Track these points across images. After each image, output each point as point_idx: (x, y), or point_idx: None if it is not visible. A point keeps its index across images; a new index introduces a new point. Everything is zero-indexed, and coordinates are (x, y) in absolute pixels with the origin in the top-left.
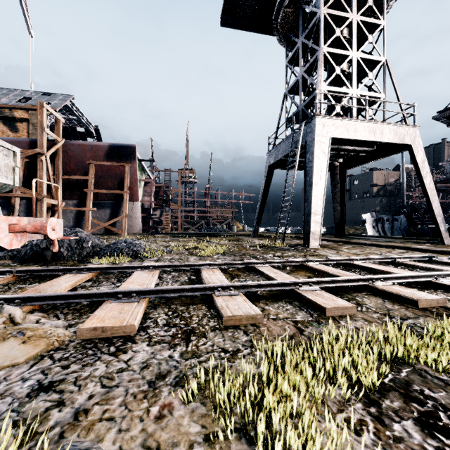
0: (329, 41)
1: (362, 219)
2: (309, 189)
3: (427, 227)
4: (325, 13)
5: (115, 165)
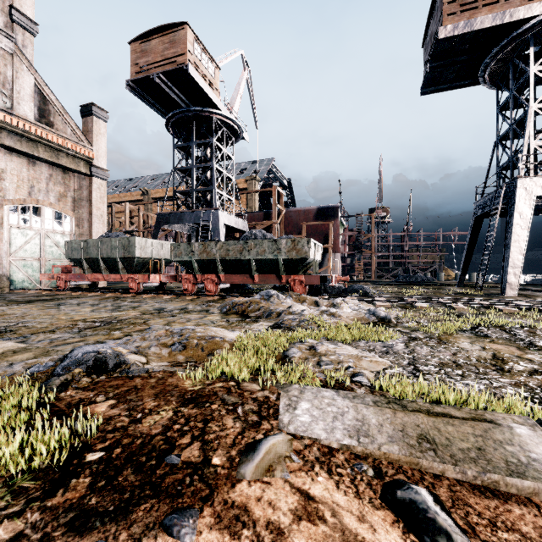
0: (541, 97)
1: None
2: (508, 245)
3: None
4: (535, 72)
5: (321, 224)
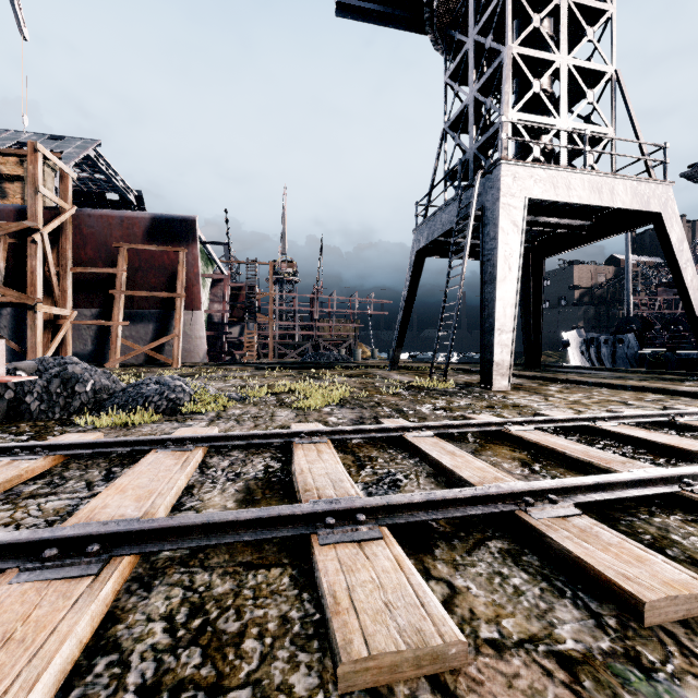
0: (521, 36)
1: (563, 340)
2: (489, 288)
3: (673, 353)
4: None
5: (162, 251)
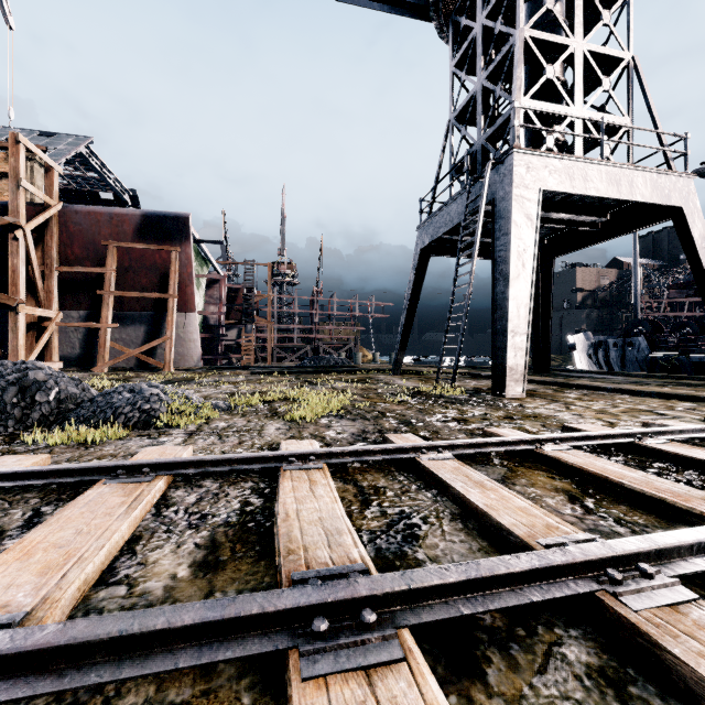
0: (534, 18)
1: (569, 344)
2: (501, 286)
3: (686, 357)
4: None
5: (153, 249)
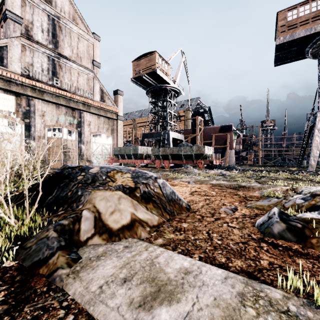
0: None
1: None
2: (311, 146)
3: None
4: None
5: (223, 134)
